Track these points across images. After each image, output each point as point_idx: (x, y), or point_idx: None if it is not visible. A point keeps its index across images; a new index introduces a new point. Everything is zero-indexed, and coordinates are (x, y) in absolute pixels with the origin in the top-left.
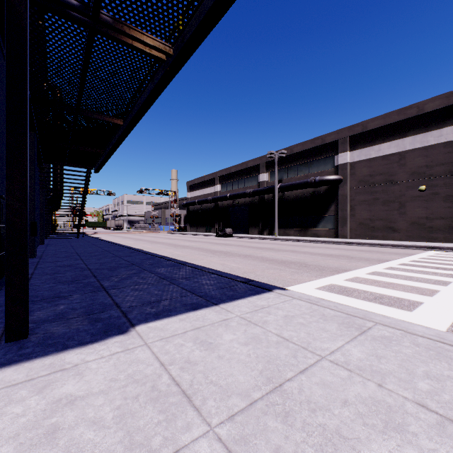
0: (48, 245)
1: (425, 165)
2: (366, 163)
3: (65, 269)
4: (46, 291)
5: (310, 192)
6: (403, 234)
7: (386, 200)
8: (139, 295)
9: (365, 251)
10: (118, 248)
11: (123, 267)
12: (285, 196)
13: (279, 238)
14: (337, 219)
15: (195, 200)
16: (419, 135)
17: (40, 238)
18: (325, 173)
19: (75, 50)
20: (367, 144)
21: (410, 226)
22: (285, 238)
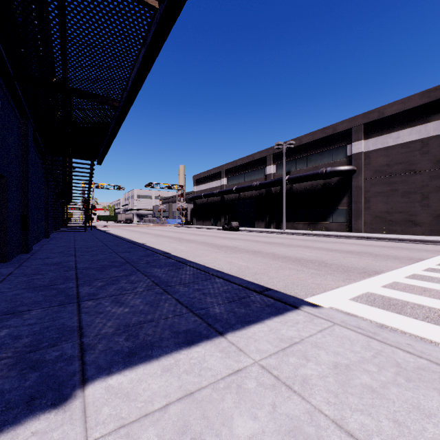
0: (52, 239)
1: None
2: (382, 151)
3: (50, 268)
4: (4, 302)
5: (320, 184)
6: (425, 228)
7: (406, 191)
8: (118, 312)
9: (387, 247)
10: (120, 242)
11: (115, 267)
12: (293, 188)
13: (288, 232)
14: (350, 212)
15: (201, 194)
16: None
17: (45, 232)
18: (337, 164)
19: (47, 1)
20: (384, 132)
21: (434, 219)
22: (294, 232)
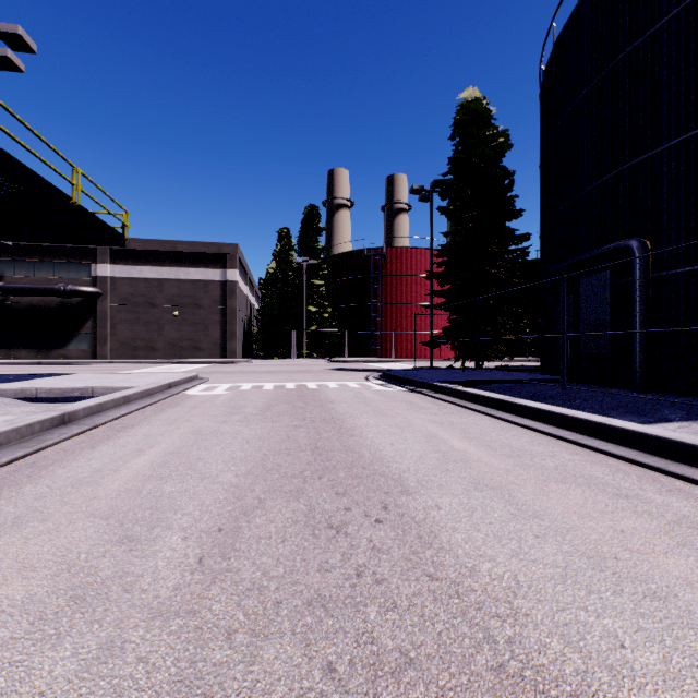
0: None
1: (179, 295)
2: (129, 281)
3: None
4: None
5: (57, 302)
6: (162, 353)
7: (148, 321)
8: None
9: (127, 367)
10: None
11: None
12: (11, 302)
13: (7, 362)
14: (96, 337)
15: None
16: (174, 268)
17: None
18: (80, 282)
19: None
20: (130, 263)
21: (167, 346)
22: (18, 361)
